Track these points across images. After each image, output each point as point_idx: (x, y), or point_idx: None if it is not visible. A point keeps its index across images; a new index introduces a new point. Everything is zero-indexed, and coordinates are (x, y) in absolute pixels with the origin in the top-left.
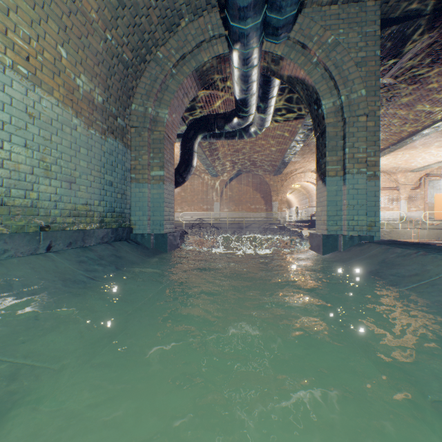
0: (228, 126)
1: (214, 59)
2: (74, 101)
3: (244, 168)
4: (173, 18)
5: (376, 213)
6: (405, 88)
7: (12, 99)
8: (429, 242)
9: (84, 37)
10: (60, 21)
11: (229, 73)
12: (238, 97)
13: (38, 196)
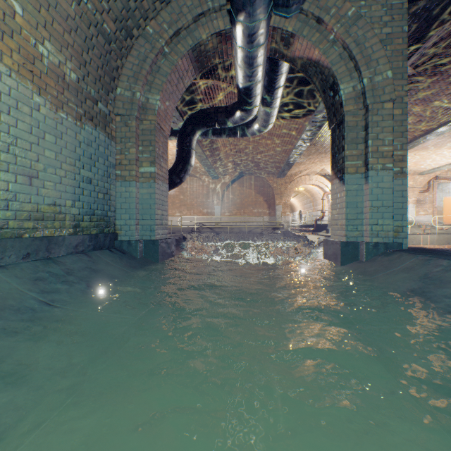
0: (230, 121)
1: (214, 36)
2: (36, 73)
3: (246, 170)
4: None
5: (404, 216)
6: (423, 80)
7: None
8: None
9: None
10: None
11: (231, 56)
12: (241, 85)
13: None
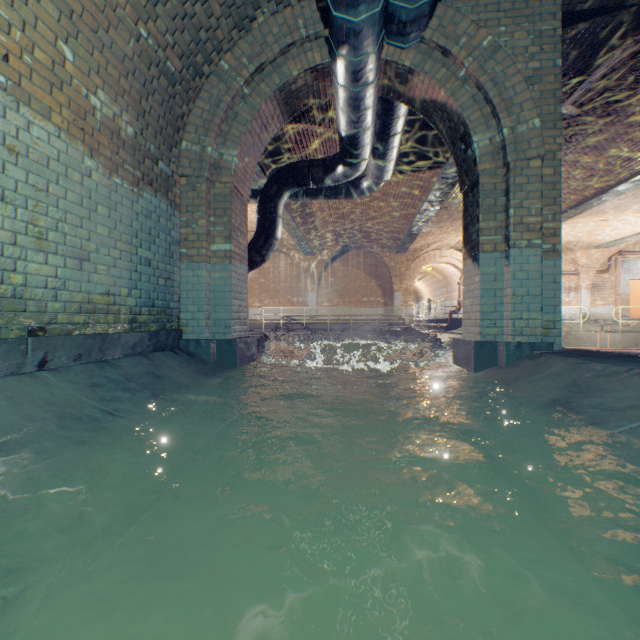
0: (330, 178)
1: (308, 72)
2: (87, 131)
3: (352, 243)
4: (245, 8)
5: (556, 307)
6: (592, 122)
7: None
8: (630, 352)
9: (103, 31)
10: (62, 2)
11: (331, 95)
12: (344, 133)
13: (25, 280)
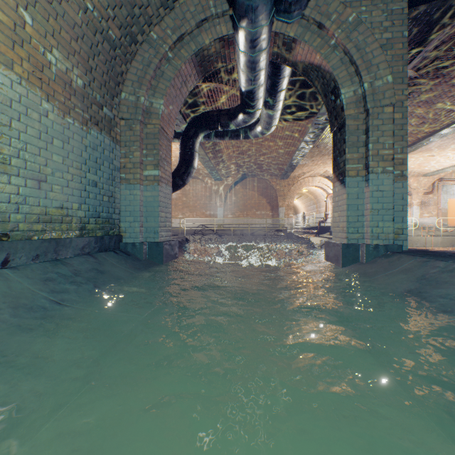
0: (233, 123)
1: (217, 41)
2: (44, 80)
3: (249, 172)
4: None
5: (404, 218)
6: (425, 83)
7: None
8: (453, 251)
9: (56, 2)
10: None
11: (234, 60)
12: (244, 89)
13: None
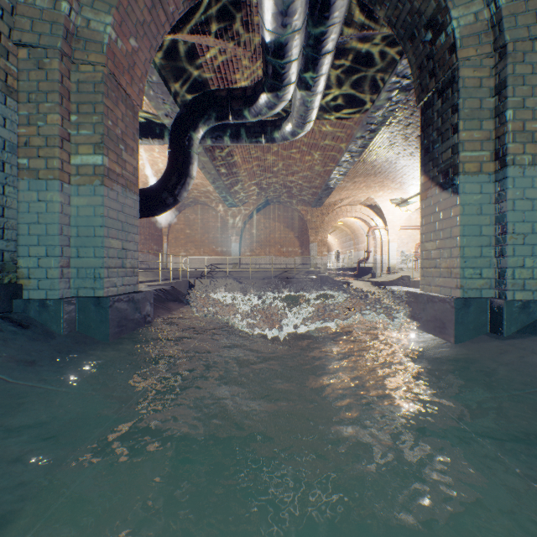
0: (251, 110)
1: None
2: None
3: (272, 197)
4: None
5: None
6: None
7: None
8: None
9: None
10: None
11: None
12: (269, 36)
13: None
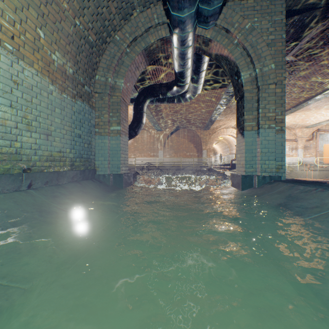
0: (170, 93)
1: (159, 41)
2: (50, 71)
3: (181, 125)
4: (127, 9)
5: (283, 158)
6: (303, 64)
7: (0, 69)
8: (321, 181)
9: (58, 22)
10: (39, 9)
11: (170, 52)
12: (177, 71)
13: (21, 145)
